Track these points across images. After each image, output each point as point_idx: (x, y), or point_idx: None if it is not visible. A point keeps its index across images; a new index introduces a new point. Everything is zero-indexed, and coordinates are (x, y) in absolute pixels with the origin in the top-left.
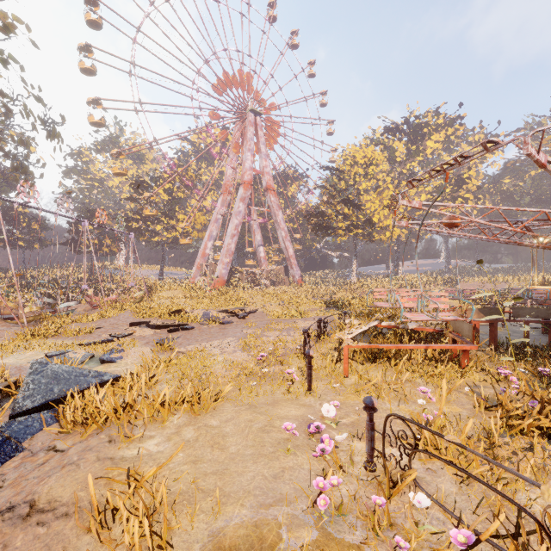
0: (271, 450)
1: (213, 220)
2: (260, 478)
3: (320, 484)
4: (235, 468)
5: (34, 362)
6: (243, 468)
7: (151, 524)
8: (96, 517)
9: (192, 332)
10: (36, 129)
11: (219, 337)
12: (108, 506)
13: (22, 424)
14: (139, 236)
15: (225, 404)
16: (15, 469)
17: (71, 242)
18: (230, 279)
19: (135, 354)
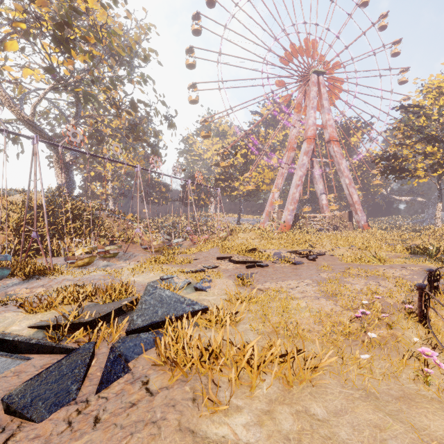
0: None
1: (279, 175)
2: None
3: None
4: None
5: (148, 285)
6: None
7: None
8: None
9: (266, 270)
10: (162, 123)
11: (293, 277)
12: None
13: (132, 342)
14: (223, 192)
15: (326, 377)
16: (116, 397)
17: (182, 198)
18: (294, 224)
19: (220, 285)
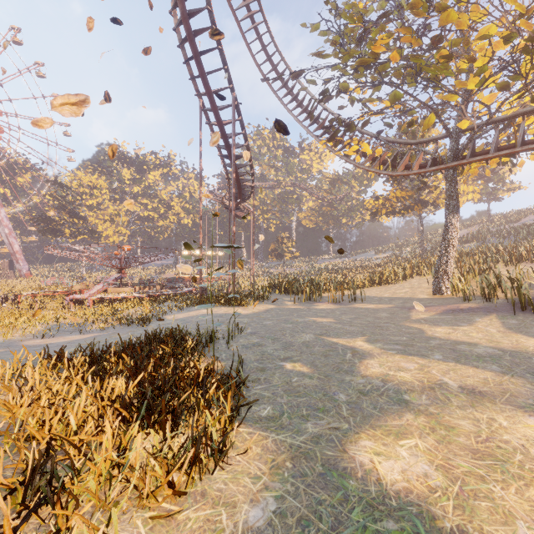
0: None
1: None
2: None
3: None
4: None
5: None
6: None
7: None
8: None
9: None
10: None
11: None
12: None
13: None
14: None
15: None
16: None
17: None
18: None
19: None
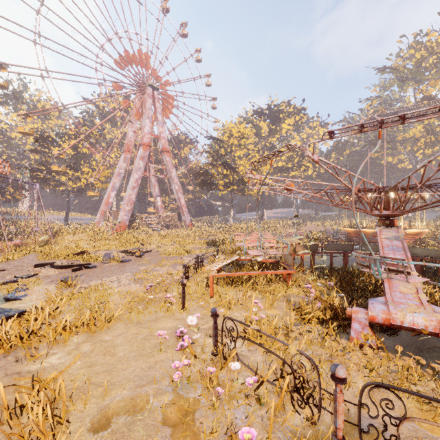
0: (149, 351)
1: (115, 174)
2: (139, 370)
3: (176, 365)
4: (121, 366)
5: None
6: (127, 366)
7: (53, 411)
8: (6, 413)
9: (94, 270)
10: None
11: (118, 273)
12: (16, 406)
13: None
14: (44, 185)
15: (118, 324)
16: None
17: None
18: (131, 224)
19: (40, 291)
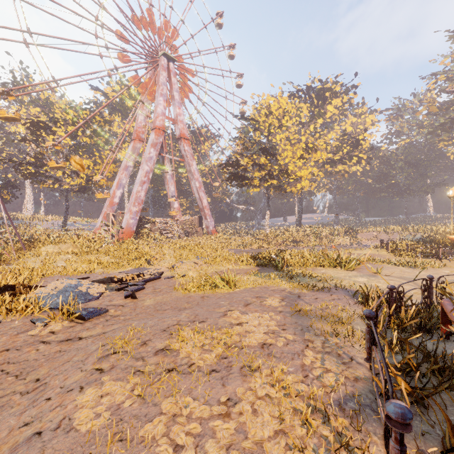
0: None
1: (122, 168)
2: None
3: None
4: None
5: None
6: None
7: None
8: None
9: None
10: None
11: (9, 410)
12: None
13: None
14: (37, 182)
15: None
16: None
17: None
18: (140, 230)
19: None
